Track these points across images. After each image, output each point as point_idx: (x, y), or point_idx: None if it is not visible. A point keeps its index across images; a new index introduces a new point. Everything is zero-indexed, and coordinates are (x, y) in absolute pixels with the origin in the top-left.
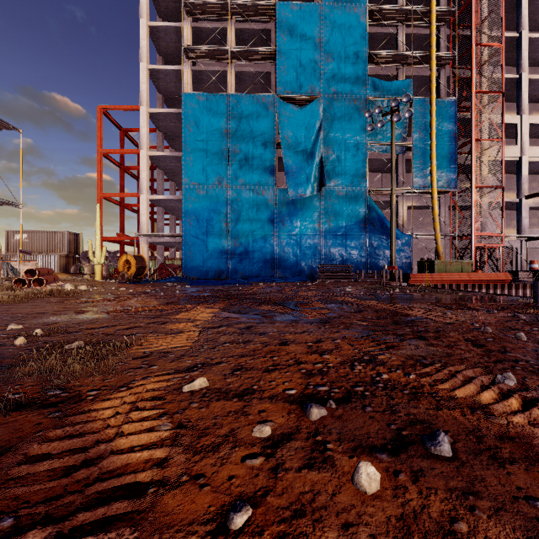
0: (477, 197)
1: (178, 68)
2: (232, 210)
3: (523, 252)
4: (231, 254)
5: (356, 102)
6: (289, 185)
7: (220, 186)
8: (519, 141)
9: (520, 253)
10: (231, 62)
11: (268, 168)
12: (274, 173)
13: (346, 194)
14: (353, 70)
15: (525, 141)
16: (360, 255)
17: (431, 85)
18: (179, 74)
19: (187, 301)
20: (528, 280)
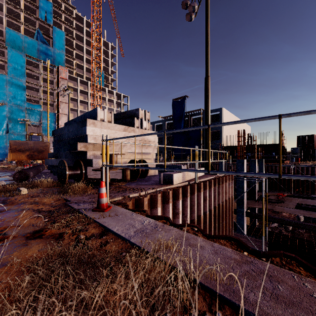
0: None
1: None
2: None
3: None
4: None
5: (22, 108)
6: None
7: None
8: None
9: None
10: None
11: None
12: None
13: (18, 135)
14: (20, 98)
15: None
16: None
17: (48, 108)
18: None
19: None
20: None
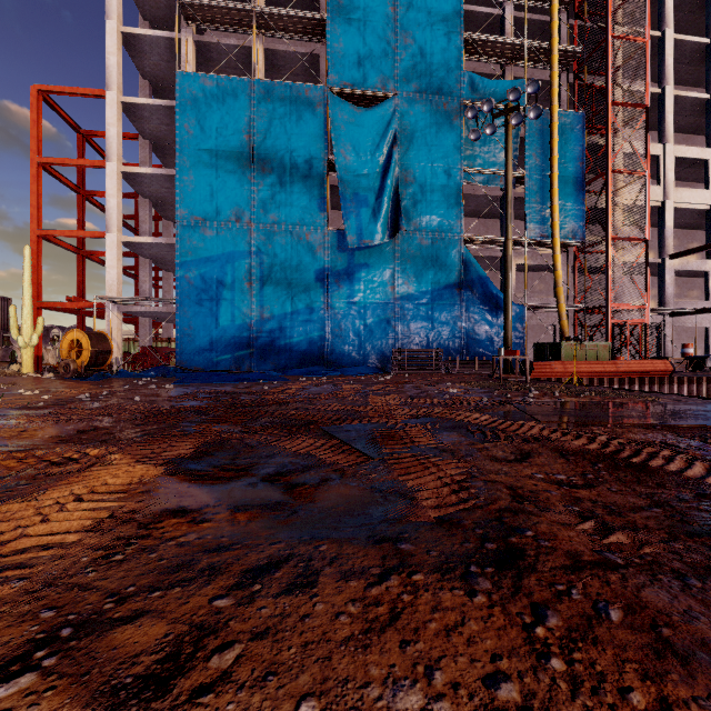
0: (614, 253)
1: (172, 36)
2: (259, 262)
3: (667, 331)
4: (256, 332)
5: (447, 107)
6: (347, 226)
7: (239, 224)
8: (661, 180)
9: (663, 333)
10: (257, 33)
11: (315, 199)
12: (324, 208)
13: (433, 243)
14: (442, 59)
15: (670, 180)
16: (452, 334)
17: (552, 90)
18: (174, 47)
19: (134, 423)
20: (681, 370)
